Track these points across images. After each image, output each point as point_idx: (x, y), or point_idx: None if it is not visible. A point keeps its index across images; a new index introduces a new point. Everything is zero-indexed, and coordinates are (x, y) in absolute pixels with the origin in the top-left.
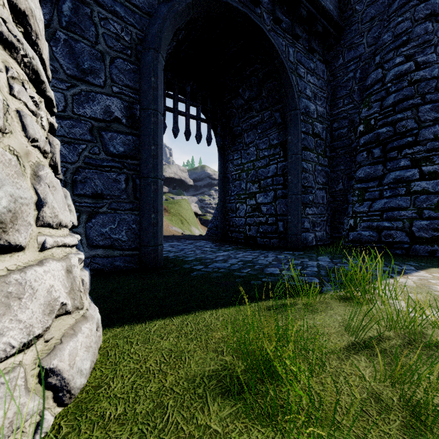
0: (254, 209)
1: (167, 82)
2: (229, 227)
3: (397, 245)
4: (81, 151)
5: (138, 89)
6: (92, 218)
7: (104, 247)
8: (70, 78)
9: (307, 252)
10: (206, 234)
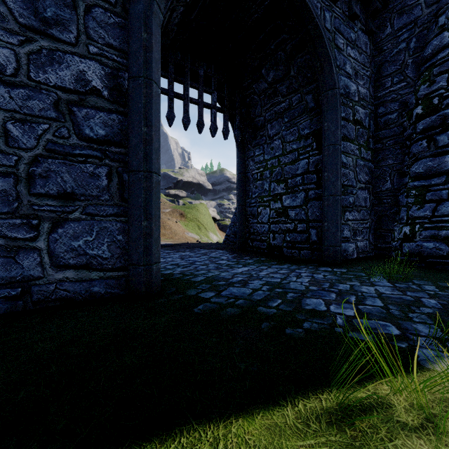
0: (280, 214)
1: (176, 64)
2: (249, 235)
3: None
4: (41, 134)
5: (126, 51)
6: (58, 227)
7: (76, 268)
8: (25, 29)
9: (351, 268)
10: (224, 242)
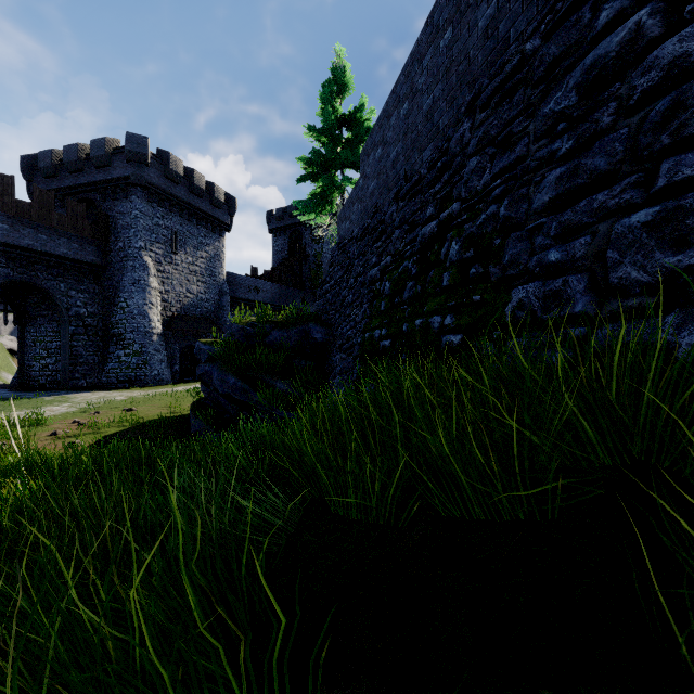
0: (45, 367)
1: None
2: (28, 378)
3: (113, 384)
4: None
5: None
6: None
7: None
8: None
9: (67, 390)
10: (11, 383)
